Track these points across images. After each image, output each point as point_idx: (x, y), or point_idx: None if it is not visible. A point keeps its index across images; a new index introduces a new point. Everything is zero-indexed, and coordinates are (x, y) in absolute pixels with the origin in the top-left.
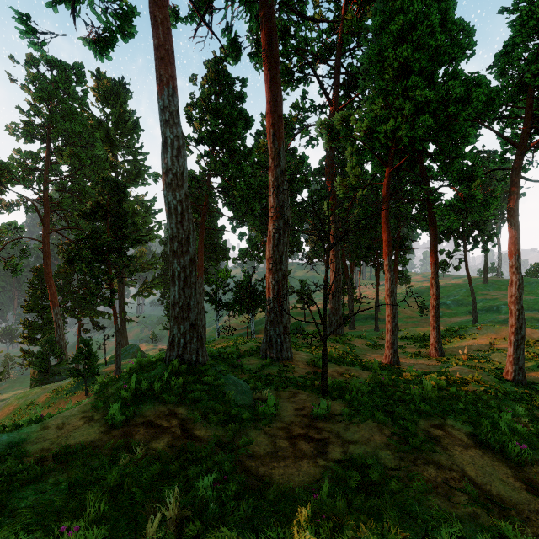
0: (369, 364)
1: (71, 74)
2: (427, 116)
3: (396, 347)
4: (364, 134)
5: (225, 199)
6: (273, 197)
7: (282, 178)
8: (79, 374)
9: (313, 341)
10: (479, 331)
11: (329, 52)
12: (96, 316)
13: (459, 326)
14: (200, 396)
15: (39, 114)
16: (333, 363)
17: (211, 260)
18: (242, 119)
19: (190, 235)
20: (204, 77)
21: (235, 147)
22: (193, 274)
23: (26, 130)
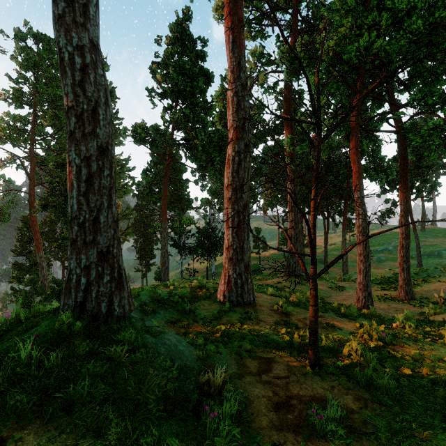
0: (344, 309)
1: (54, 46)
2: (413, 19)
3: (370, 289)
4: (332, 55)
5: (188, 152)
6: (232, 115)
7: (243, 92)
8: None
9: (273, 282)
10: (443, 273)
11: (286, 4)
12: None
13: (419, 268)
14: (90, 390)
15: (25, 81)
16: (302, 308)
17: (176, 209)
18: (202, 75)
19: (99, 108)
20: (167, 36)
21: (196, 101)
22: (105, 174)
23: (15, 95)
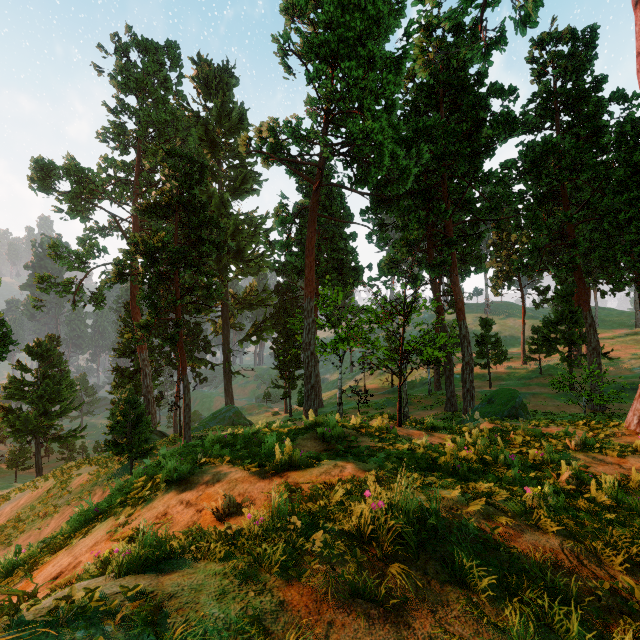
0: None
1: (161, 54)
2: None
3: None
4: None
5: (354, 174)
6: None
7: None
8: (125, 450)
9: None
10: None
11: None
12: (197, 365)
13: None
14: None
15: (126, 109)
16: None
17: (335, 284)
18: (383, 2)
19: None
20: None
21: (370, 48)
22: None
23: (116, 133)
